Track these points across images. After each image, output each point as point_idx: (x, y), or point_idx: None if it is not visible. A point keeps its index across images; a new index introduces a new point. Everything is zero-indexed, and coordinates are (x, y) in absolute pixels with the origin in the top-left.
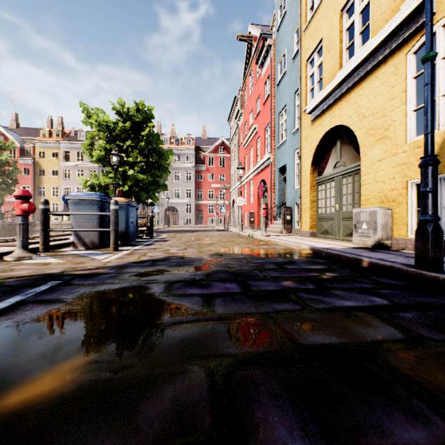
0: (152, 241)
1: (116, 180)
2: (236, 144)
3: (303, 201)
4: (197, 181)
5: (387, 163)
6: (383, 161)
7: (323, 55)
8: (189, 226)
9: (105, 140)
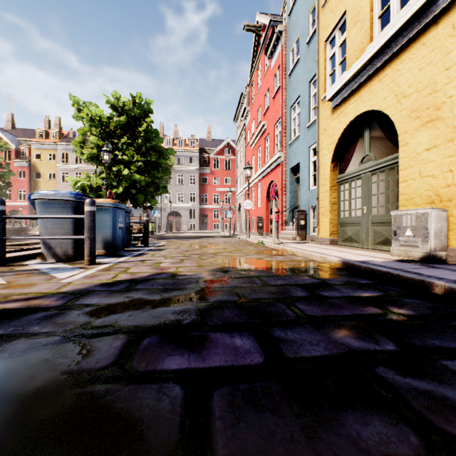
0: (145, 250)
1: (109, 181)
2: (242, 145)
3: (321, 204)
4: (202, 184)
5: (440, 152)
6: (433, 150)
7: (347, 29)
8: (193, 232)
9: (98, 137)
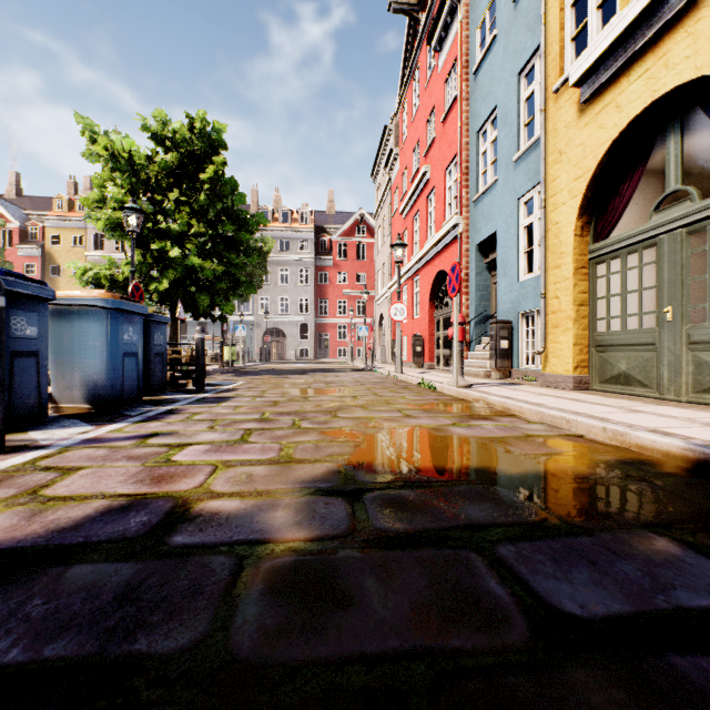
0: (187, 401)
1: (145, 268)
2: (385, 216)
3: (552, 306)
4: (319, 284)
5: None
6: None
7: None
8: (305, 361)
9: (127, 191)
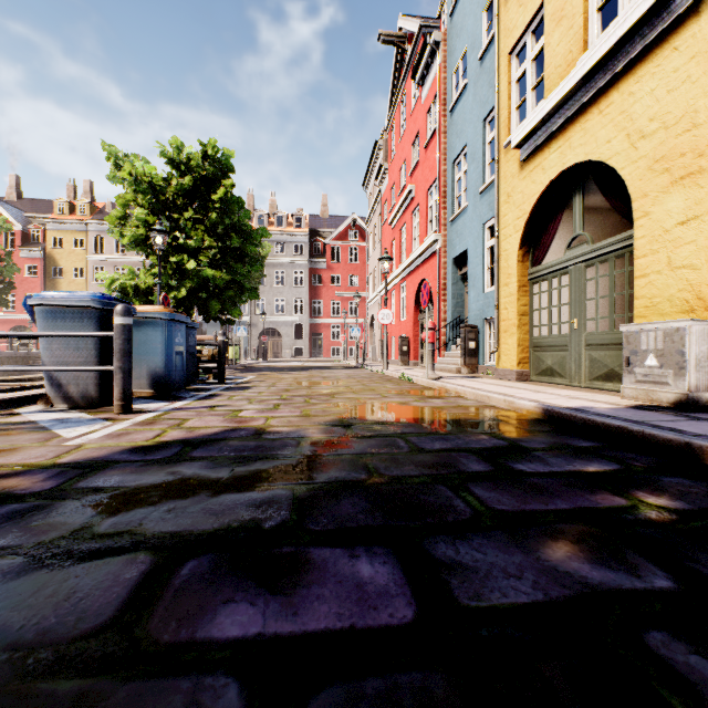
0: (219, 389)
1: (165, 279)
2: (376, 224)
3: (503, 315)
4: (313, 286)
5: (704, 227)
6: (693, 223)
7: (546, 32)
8: (299, 360)
9: (147, 210)
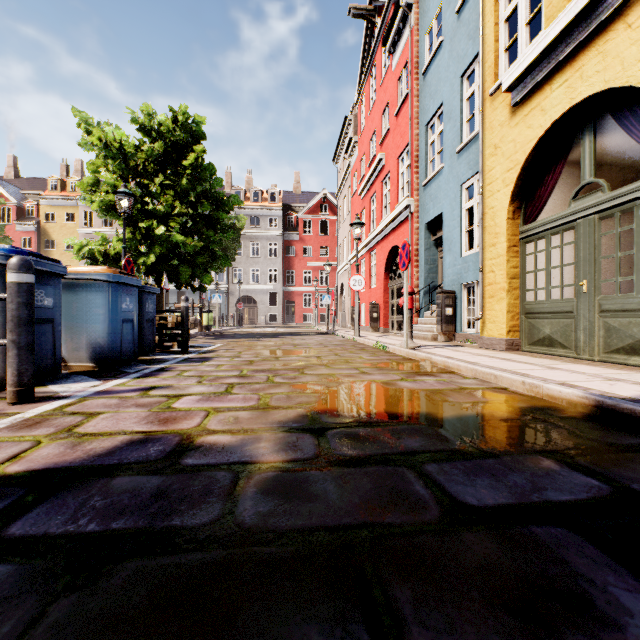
0: (175, 361)
1: (134, 244)
2: (346, 196)
3: (489, 278)
4: (286, 256)
5: None
6: None
7: None
8: (273, 325)
9: (118, 176)
